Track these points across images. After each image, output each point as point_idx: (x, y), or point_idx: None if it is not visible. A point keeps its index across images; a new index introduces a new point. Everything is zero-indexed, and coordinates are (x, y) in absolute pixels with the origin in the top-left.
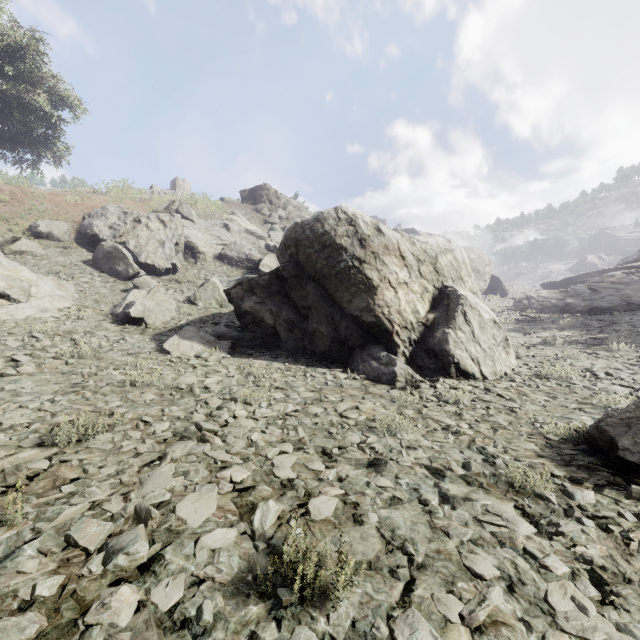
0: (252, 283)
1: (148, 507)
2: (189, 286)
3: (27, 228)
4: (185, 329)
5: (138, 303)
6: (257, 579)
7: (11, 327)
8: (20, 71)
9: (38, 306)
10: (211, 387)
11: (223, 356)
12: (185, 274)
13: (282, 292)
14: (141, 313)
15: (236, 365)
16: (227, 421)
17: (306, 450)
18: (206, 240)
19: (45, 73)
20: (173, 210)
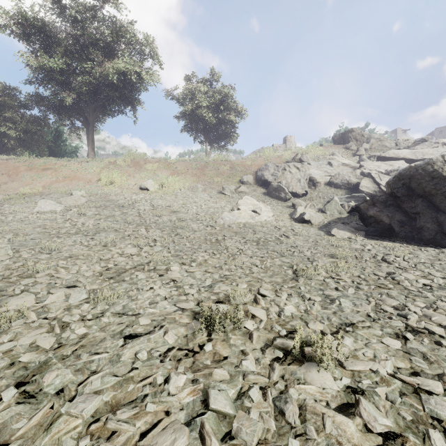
0: (374, 200)
1: (393, 272)
2: (316, 203)
3: (239, 180)
4: (338, 225)
5: (307, 213)
6: (445, 289)
7: (265, 224)
8: (225, 106)
9: (266, 215)
10: (371, 250)
11: (362, 238)
12: (311, 196)
13: (395, 204)
14: (309, 218)
15: (373, 243)
16: (393, 260)
17: (443, 272)
18: (319, 174)
19: (233, 103)
20: (296, 159)
